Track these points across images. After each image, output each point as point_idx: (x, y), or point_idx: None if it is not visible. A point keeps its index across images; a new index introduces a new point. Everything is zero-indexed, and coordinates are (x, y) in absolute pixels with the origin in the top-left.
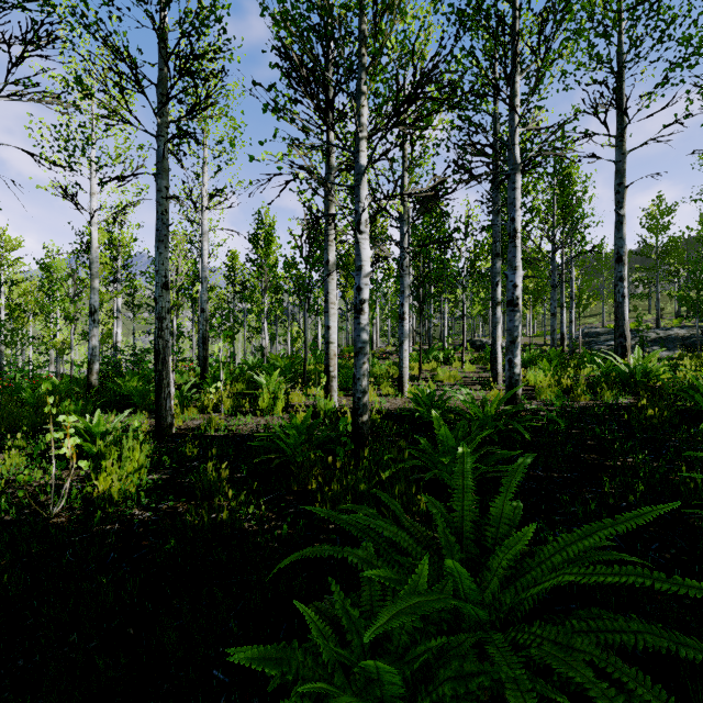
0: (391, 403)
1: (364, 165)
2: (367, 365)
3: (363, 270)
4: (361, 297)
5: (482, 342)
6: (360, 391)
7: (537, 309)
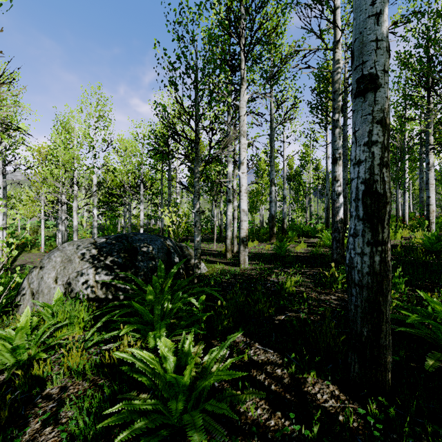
0: None
1: None
2: None
3: None
4: None
5: None
6: None
7: None
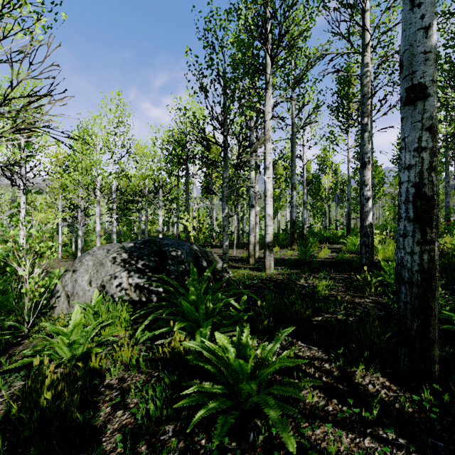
0: None
1: None
2: None
3: None
4: None
5: None
6: None
7: None
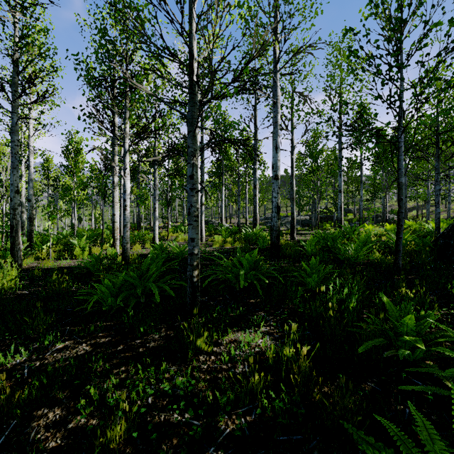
0: (147, 251)
1: (127, 148)
2: (129, 232)
3: (126, 192)
4: (126, 203)
5: (212, 221)
6: (125, 243)
7: (242, 204)
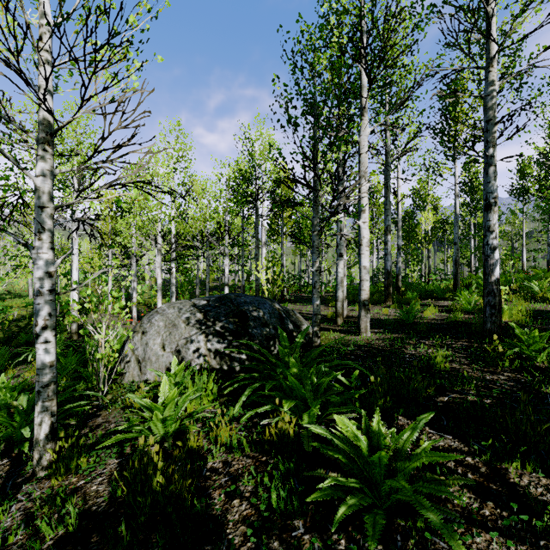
0: None
1: None
2: None
3: None
4: None
5: None
6: None
7: None
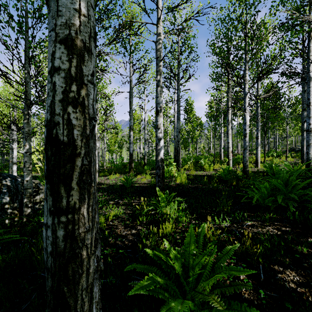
0: (253, 169)
1: (247, 91)
2: (248, 153)
3: (246, 124)
4: (246, 132)
5: (299, 148)
6: (245, 161)
7: None
